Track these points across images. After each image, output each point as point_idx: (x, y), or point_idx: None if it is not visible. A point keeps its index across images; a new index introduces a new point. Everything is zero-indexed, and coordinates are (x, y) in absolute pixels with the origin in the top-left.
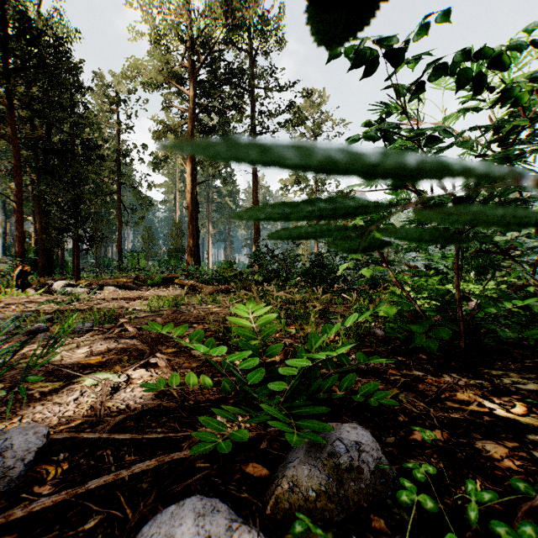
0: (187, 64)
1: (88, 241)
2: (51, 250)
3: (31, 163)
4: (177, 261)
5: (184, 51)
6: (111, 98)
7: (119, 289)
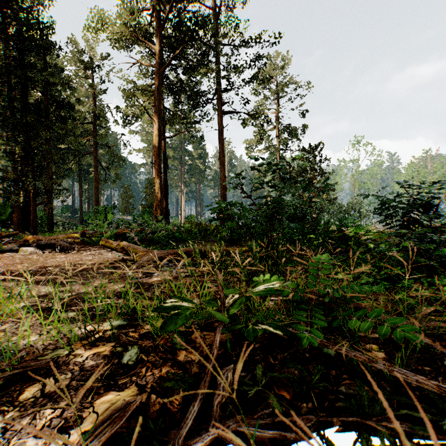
0: (155, 20)
1: (46, 194)
2: (29, 206)
3: (4, 120)
4: (150, 216)
5: (152, 10)
6: (86, 62)
7: (51, 249)
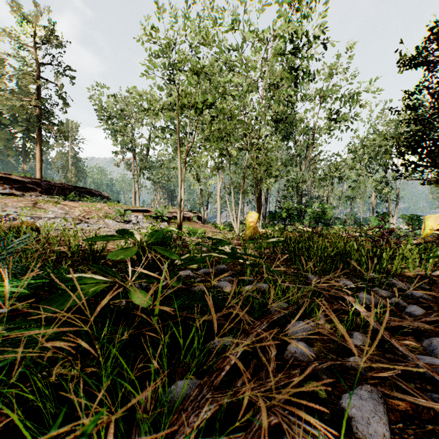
0: None
1: None
2: None
3: None
4: None
5: None
6: None
7: None
